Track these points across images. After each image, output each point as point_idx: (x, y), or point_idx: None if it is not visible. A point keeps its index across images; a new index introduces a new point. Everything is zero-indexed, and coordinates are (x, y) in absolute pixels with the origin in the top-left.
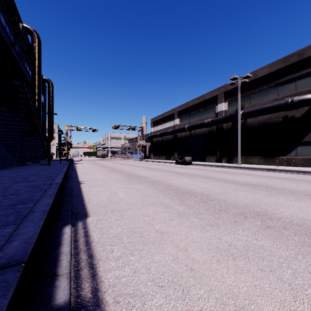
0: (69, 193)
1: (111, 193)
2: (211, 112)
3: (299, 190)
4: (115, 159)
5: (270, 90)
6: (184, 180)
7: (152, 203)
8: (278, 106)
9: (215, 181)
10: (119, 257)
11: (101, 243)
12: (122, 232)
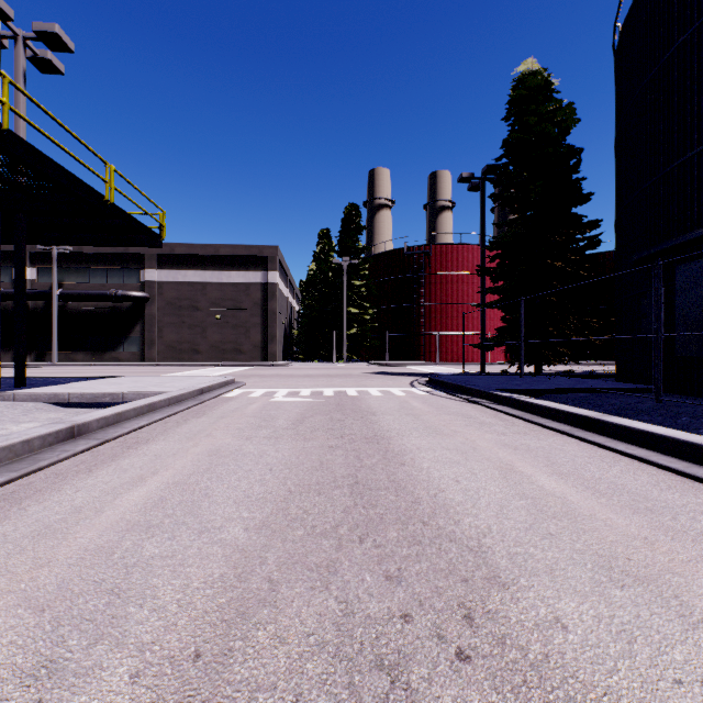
0: None
1: None
2: (2, 276)
3: (90, 372)
4: None
5: (99, 272)
6: None
7: None
8: (104, 296)
9: None
10: None
11: None
12: None
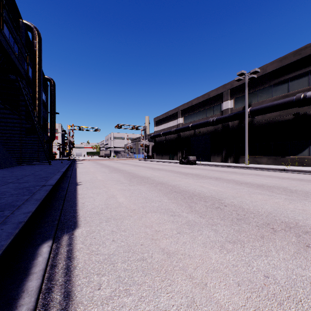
0: (62, 196)
1: (109, 196)
2: (216, 111)
3: None
4: (118, 159)
5: (280, 85)
6: (190, 181)
7: (156, 209)
8: (289, 102)
9: (225, 183)
10: (109, 299)
11: (87, 270)
12: (116, 251)
